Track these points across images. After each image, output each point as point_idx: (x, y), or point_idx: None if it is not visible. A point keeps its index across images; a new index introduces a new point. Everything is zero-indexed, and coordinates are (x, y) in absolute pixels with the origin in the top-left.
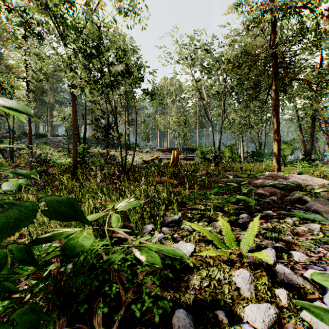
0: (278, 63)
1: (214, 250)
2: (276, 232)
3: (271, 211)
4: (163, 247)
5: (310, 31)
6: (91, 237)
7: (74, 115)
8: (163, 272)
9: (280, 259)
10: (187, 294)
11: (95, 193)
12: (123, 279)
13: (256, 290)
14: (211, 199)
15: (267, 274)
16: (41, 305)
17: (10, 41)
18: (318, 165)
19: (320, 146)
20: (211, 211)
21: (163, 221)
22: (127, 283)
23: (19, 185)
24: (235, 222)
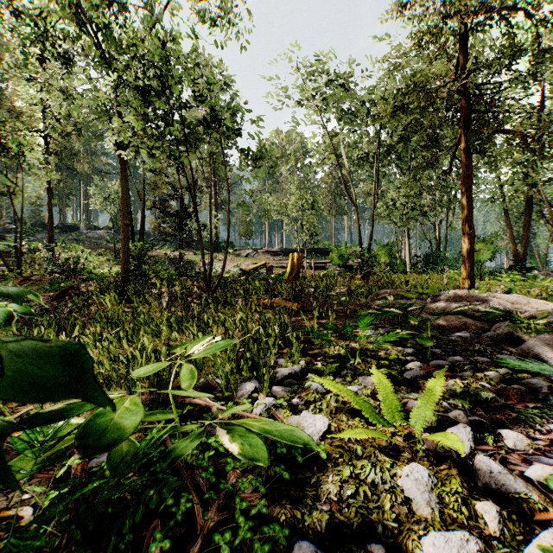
0: (471, 104)
1: (364, 429)
2: (471, 395)
3: (460, 356)
4: (272, 425)
5: (524, 49)
6: (139, 410)
7: (124, 194)
8: (273, 469)
9: (481, 444)
10: (317, 512)
11: (158, 326)
12: (201, 483)
13: (441, 503)
14: (357, 335)
15: (459, 472)
16: (52, 531)
17: (16, 68)
18: (538, 277)
19: (540, 245)
20: (356, 356)
21: (274, 375)
22: (207, 491)
23: (9, 315)
24: (398, 376)
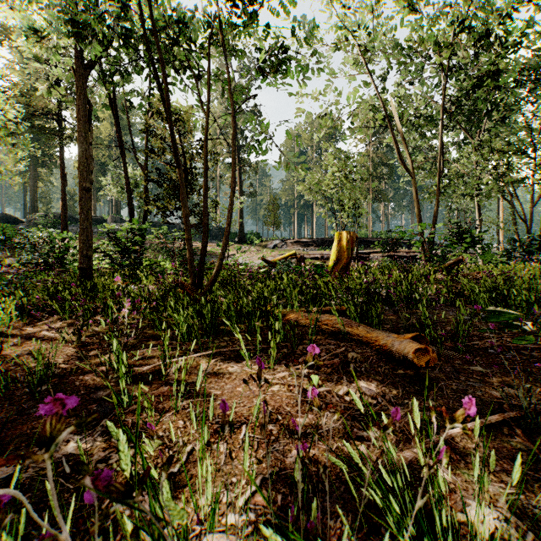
0: None
1: None
2: None
3: None
4: None
5: None
6: None
7: (83, 142)
8: None
9: None
10: None
11: None
12: None
13: None
14: None
15: None
16: None
17: None
18: None
19: None
20: None
21: None
22: None
23: None
24: None
